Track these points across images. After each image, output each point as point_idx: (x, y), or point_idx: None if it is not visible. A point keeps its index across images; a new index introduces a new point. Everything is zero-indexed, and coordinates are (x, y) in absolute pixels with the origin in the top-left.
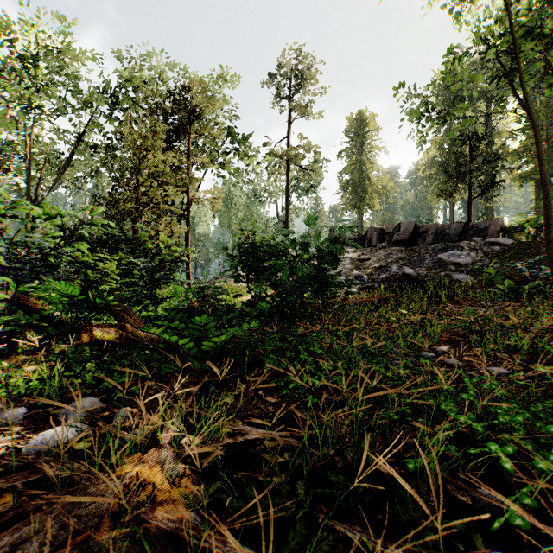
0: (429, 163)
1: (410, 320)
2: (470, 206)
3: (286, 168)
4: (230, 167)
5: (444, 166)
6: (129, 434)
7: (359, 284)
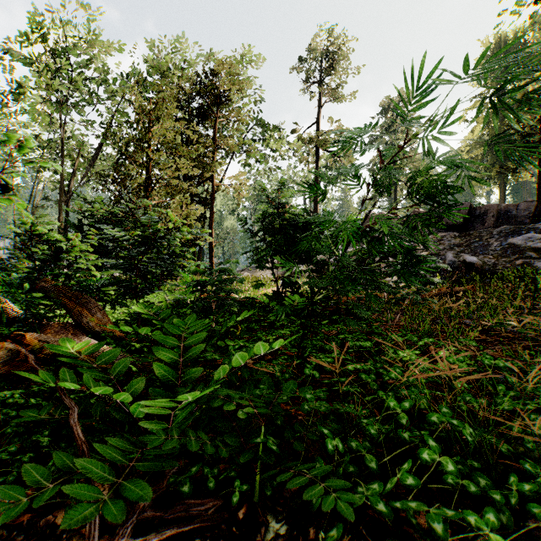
0: (475, 144)
1: (538, 327)
2: (540, 182)
3: (314, 156)
4: (255, 152)
5: (493, 145)
6: None
7: None
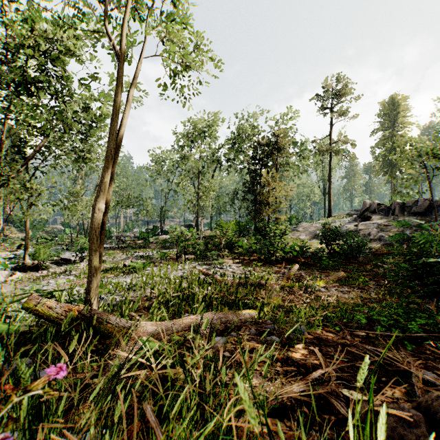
0: None
1: None
2: None
3: (328, 154)
4: (294, 167)
5: None
6: (333, 272)
7: (382, 241)
